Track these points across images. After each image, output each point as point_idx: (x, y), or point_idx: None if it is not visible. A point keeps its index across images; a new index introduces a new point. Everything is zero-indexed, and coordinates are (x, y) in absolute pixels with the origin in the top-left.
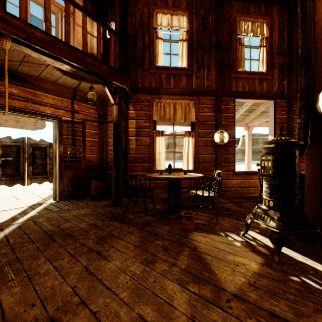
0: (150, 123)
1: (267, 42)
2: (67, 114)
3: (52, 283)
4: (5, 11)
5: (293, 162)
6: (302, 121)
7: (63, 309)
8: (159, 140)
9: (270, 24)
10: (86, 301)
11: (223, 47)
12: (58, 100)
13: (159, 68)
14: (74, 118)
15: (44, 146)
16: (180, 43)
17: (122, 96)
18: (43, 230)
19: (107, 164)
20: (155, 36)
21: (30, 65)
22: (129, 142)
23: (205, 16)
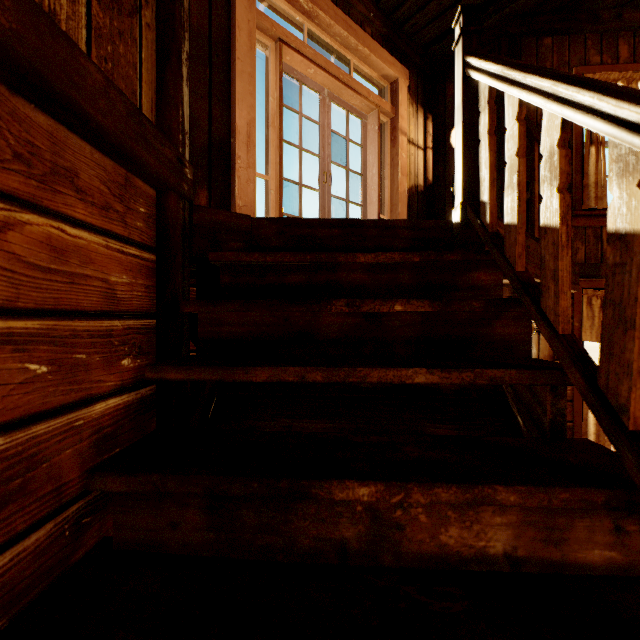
0: None
1: None
2: None
3: None
4: None
5: None
6: None
7: None
8: None
9: None
10: None
11: None
12: None
13: (598, 214)
14: None
15: None
16: None
17: None
18: None
19: None
20: (587, 138)
21: None
22: None
23: None
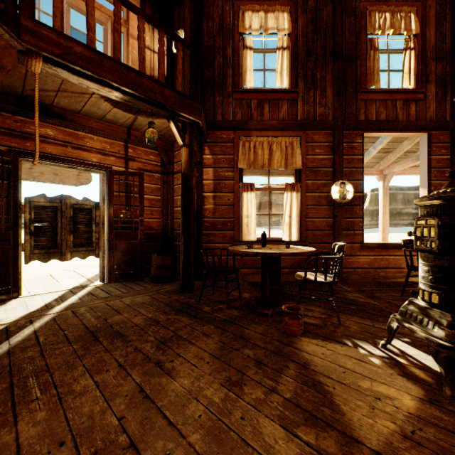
0: (234, 172)
1: (416, 42)
2: (118, 162)
3: (90, 409)
4: (34, 20)
5: None
6: None
7: (104, 454)
8: (248, 197)
9: (421, 13)
10: (137, 444)
11: (344, 54)
12: (106, 143)
13: (248, 91)
14: (128, 168)
15: (89, 207)
16: (279, 52)
17: (193, 134)
18: (84, 324)
19: (174, 232)
20: (242, 45)
21: (70, 95)
22: (204, 201)
23: (317, 9)
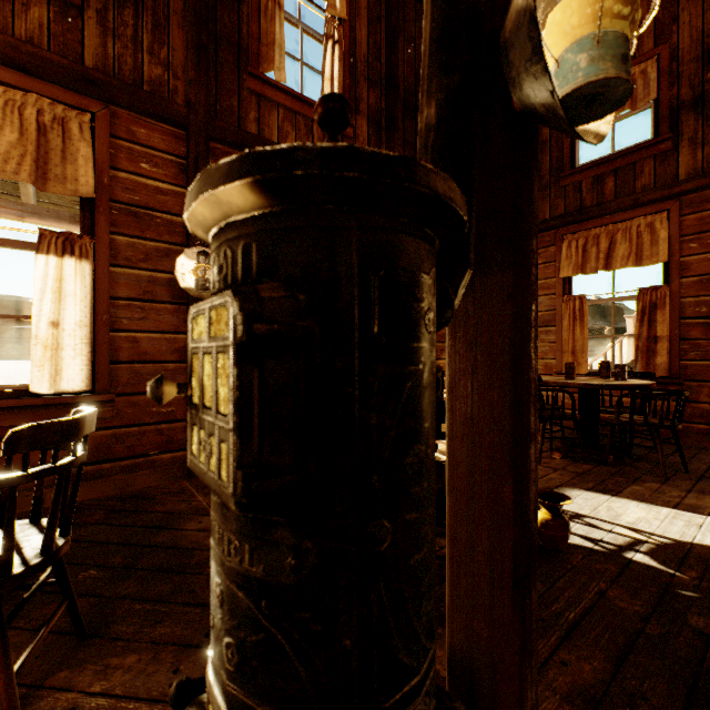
0: None
1: (343, 35)
2: None
3: None
4: None
5: (407, 368)
6: (444, 111)
7: None
8: None
9: None
10: None
11: None
12: None
13: None
14: None
15: None
16: None
17: None
18: None
19: None
20: None
21: None
22: None
23: None
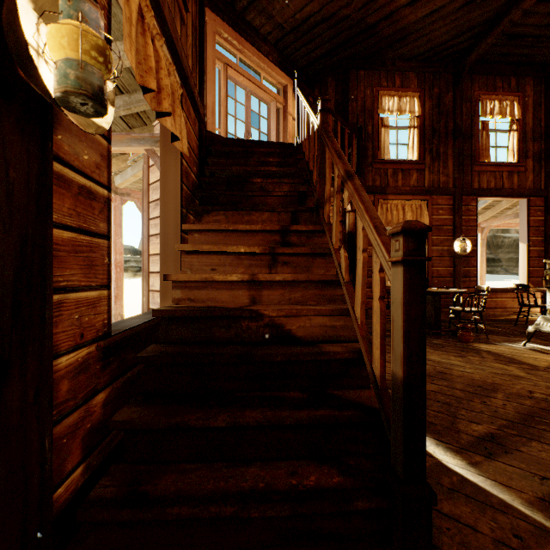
0: None
1: (518, 125)
2: None
3: None
4: None
5: None
6: None
7: (438, 370)
8: None
9: (522, 102)
10: (447, 368)
11: (462, 133)
12: None
13: (385, 162)
14: None
15: None
16: (410, 130)
17: None
18: None
19: None
20: (380, 124)
21: None
22: None
23: (440, 96)
